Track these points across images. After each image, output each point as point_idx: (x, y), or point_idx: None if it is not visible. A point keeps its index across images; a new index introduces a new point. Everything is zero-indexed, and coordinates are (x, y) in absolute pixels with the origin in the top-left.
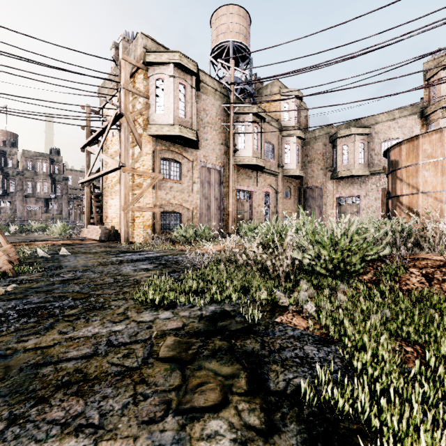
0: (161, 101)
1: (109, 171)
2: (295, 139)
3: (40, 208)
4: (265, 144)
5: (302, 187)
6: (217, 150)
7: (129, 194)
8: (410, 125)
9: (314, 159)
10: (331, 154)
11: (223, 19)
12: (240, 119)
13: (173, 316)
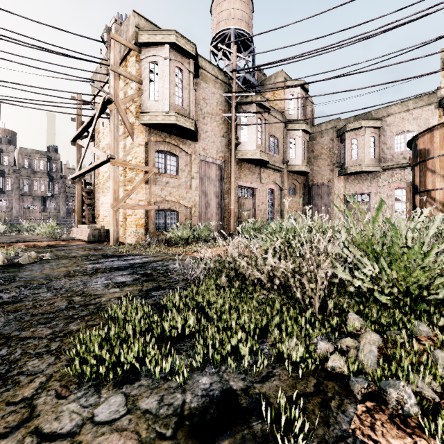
0: (155, 86)
1: (98, 165)
2: (300, 132)
3: (37, 207)
4: (269, 138)
5: (308, 184)
6: (218, 143)
7: (121, 190)
8: (426, 116)
9: (320, 154)
10: (339, 149)
11: (224, 5)
12: (243, 110)
13: (125, 410)
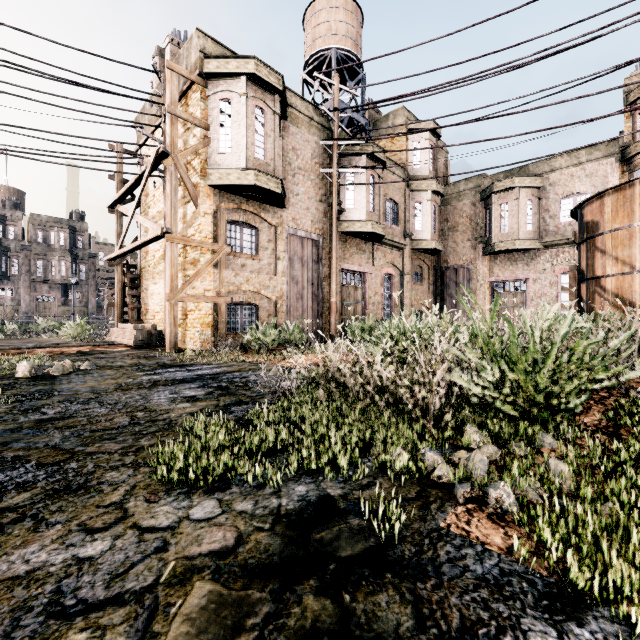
0: (227, 133)
1: (148, 241)
2: (429, 194)
3: (56, 299)
4: (385, 202)
5: (440, 266)
6: (314, 209)
7: (180, 275)
8: (604, 172)
9: (458, 225)
10: (483, 217)
11: (322, 15)
12: (348, 164)
13: (220, 511)
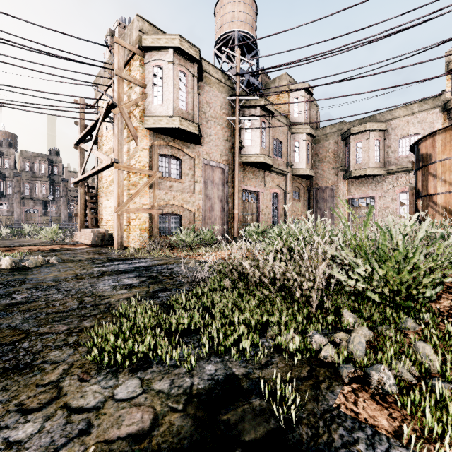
0: (159, 90)
1: (102, 169)
2: (304, 136)
3: (39, 211)
4: (273, 141)
5: (312, 187)
6: (222, 146)
7: (125, 194)
8: (431, 119)
9: (325, 158)
10: (343, 152)
11: (228, 7)
12: (247, 113)
13: (141, 390)
